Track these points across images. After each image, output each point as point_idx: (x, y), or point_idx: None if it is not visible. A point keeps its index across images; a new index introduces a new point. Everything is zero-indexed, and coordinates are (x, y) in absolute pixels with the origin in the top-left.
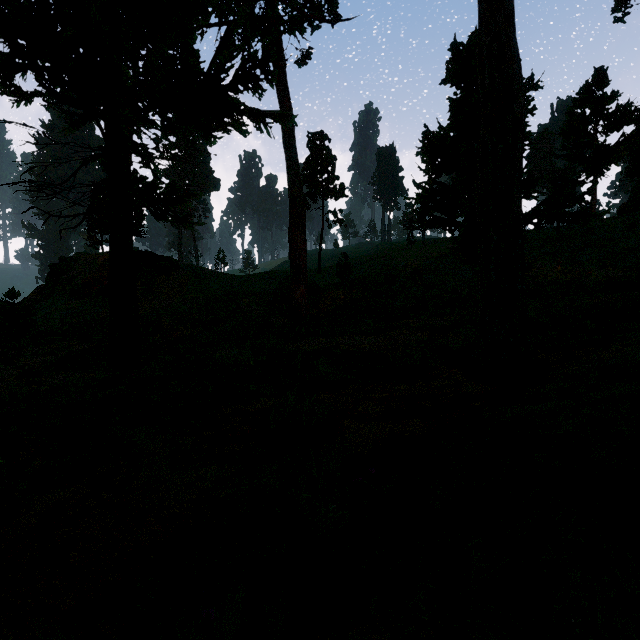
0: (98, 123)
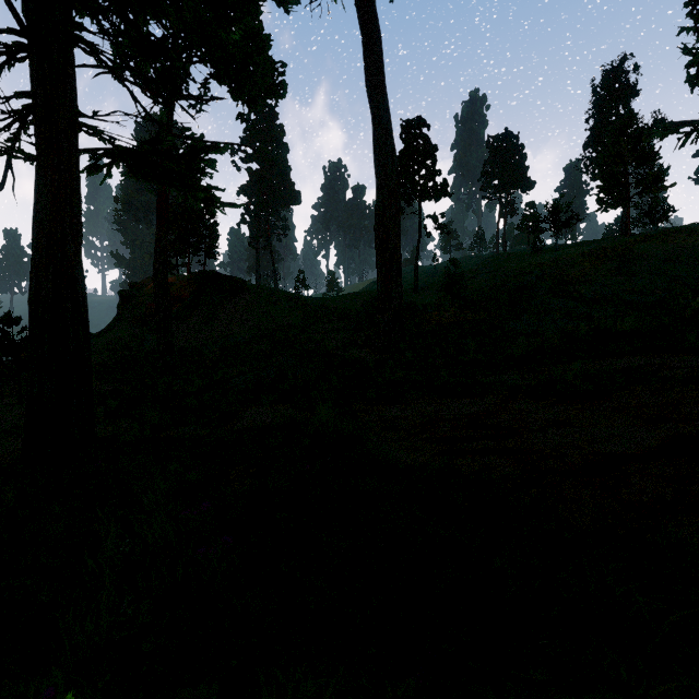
0: None
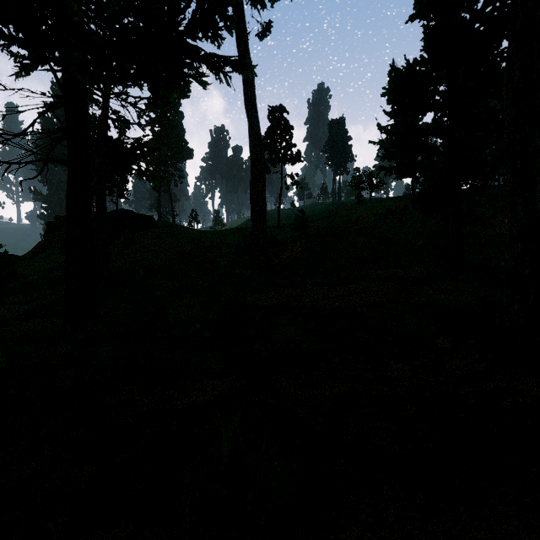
0: (52, 69)
